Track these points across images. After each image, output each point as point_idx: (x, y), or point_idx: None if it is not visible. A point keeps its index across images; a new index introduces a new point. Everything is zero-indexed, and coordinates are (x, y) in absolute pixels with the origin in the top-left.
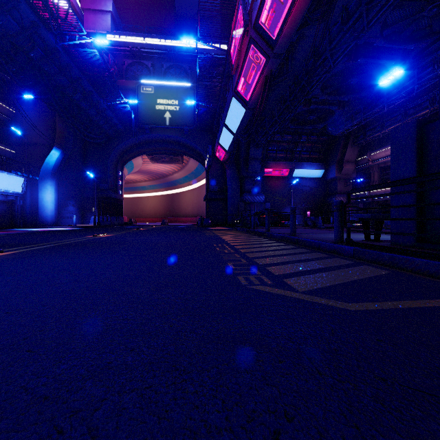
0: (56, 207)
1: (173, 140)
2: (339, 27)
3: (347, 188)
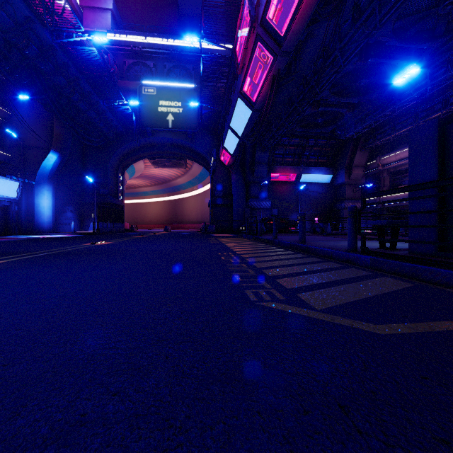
0: (53, 213)
1: (176, 144)
2: (350, 24)
3: (356, 193)
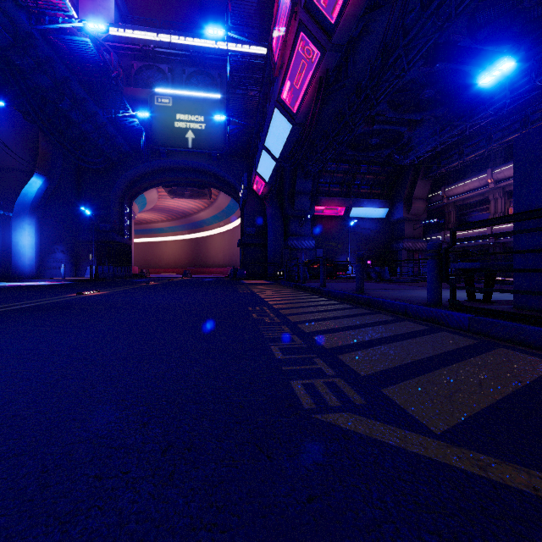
0: (37, 254)
1: (198, 168)
2: (417, 13)
3: (417, 231)
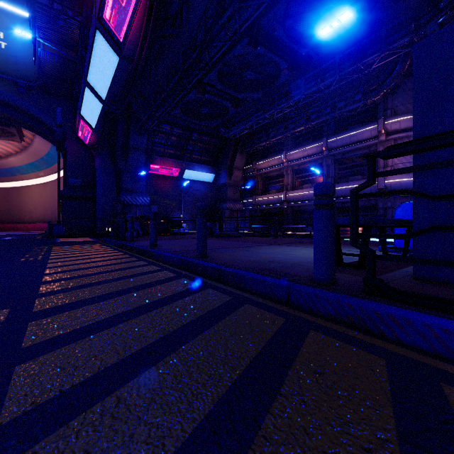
0: None
1: None
2: None
3: (236, 194)
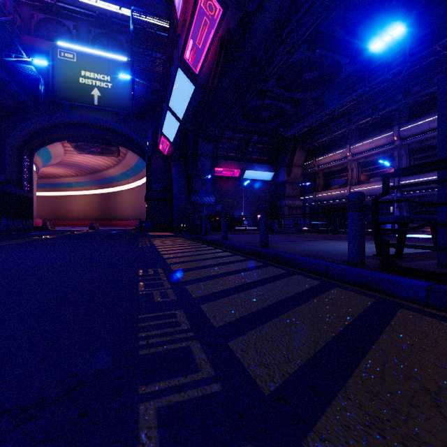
0: None
1: (104, 125)
2: None
3: (295, 191)
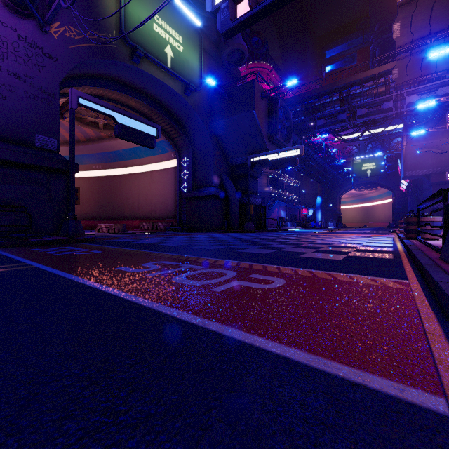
0: (321, 220)
1: (371, 182)
2: None
3: None
